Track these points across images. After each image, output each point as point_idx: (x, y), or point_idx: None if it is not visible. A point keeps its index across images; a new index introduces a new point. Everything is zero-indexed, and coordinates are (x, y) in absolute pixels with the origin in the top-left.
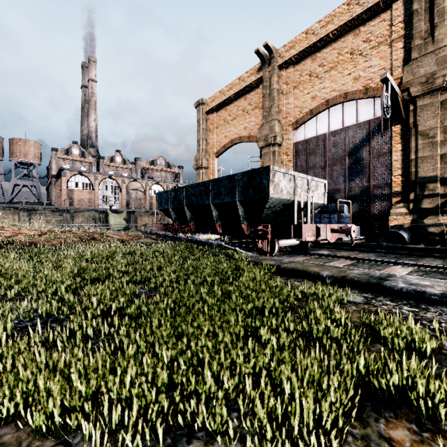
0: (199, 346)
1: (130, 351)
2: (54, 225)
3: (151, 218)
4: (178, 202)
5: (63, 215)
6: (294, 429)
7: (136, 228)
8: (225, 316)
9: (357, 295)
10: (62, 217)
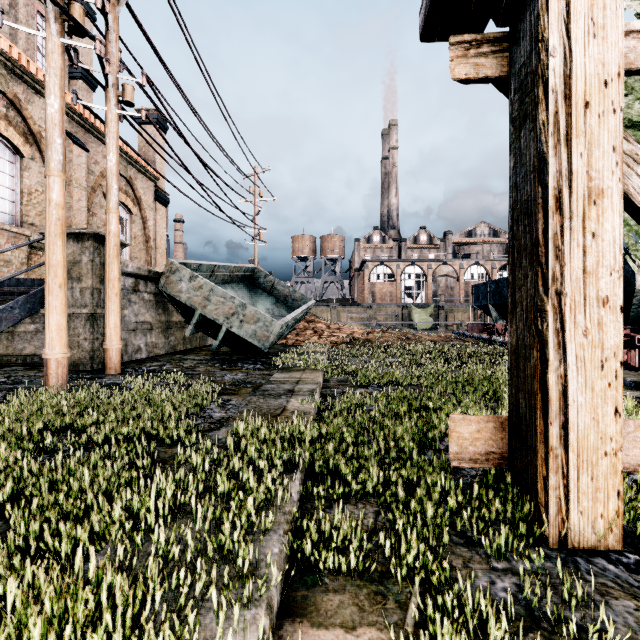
0: (476, 383)
1: (448, 379)
2: (358, 323)
3: (466, 313)
4: (500, 297)
5: (366, 312)
6: (502, 401)
7: (446, 328)
8: (495, 379)
9: (639, 394)
10: (366, 314)
